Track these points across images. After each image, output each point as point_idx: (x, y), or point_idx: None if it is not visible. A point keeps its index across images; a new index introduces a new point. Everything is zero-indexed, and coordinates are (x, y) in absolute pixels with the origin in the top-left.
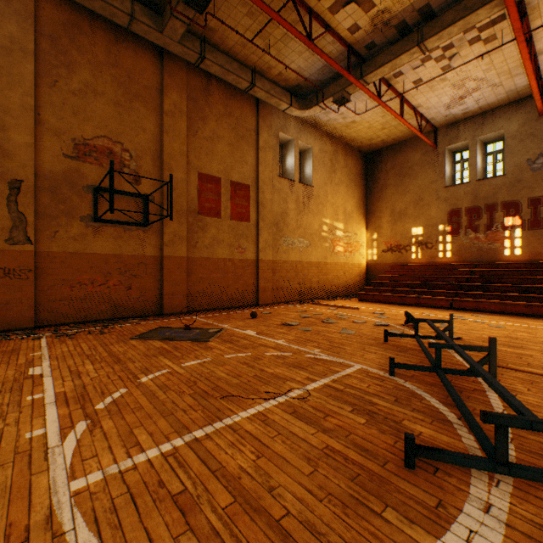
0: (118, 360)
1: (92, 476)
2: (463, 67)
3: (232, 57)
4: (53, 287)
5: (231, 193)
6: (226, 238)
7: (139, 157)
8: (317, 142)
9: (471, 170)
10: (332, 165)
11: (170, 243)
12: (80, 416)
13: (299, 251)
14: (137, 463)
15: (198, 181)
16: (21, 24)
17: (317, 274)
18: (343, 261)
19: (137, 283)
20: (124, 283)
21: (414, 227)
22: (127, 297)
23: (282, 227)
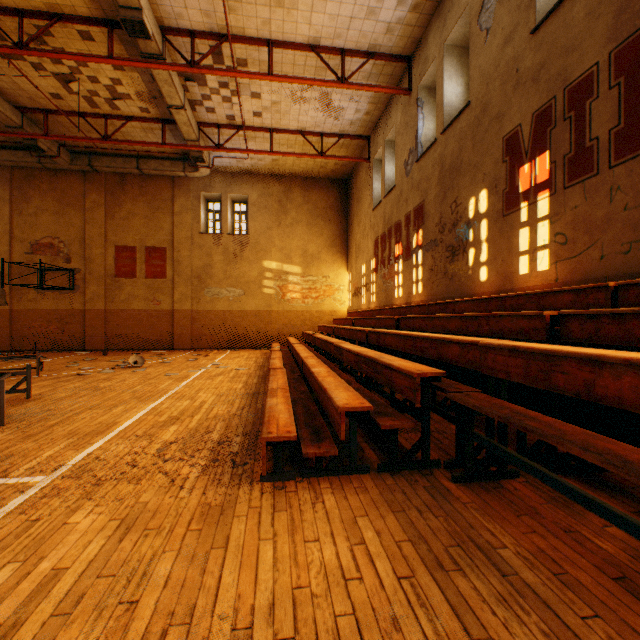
0: None
1: None
2: (270, 88)
3: (122, 154)
4: (20, 329)
5: (146, 256)
6: (141, 294)
7: (71, 244)
8: (256, 188)
9: (382, 185)
10: (281, 207)
11: (91, 300)
12: None
13: (229, 300)
14: None
15: (115, 252)
16: (4, 187)
17: (256, 323)
18: (301, 309)
19: (69, 328)
20: (61, 328)
21: (362, 265)
22: (63, 337)
23: (206, 279)
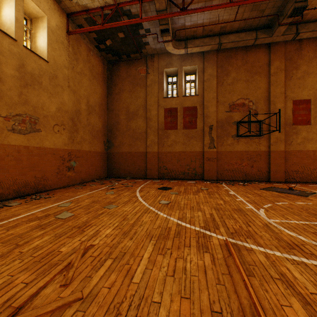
0: (259, 195)
1: (275, 220)
2: None
3: None
4: (221, 165)
5: None
6: (314, 137)
7: (256, 102)
8: None
9: None
10: None
11: (274, 143)
12: (259, 207)
13: None
14: (291, 222)
15: (292, 105)
16: (212, 67)
17: None
18: None
19: (255, 164)
20: (249, 164)
21: None
22: (250, 171)
23: None
